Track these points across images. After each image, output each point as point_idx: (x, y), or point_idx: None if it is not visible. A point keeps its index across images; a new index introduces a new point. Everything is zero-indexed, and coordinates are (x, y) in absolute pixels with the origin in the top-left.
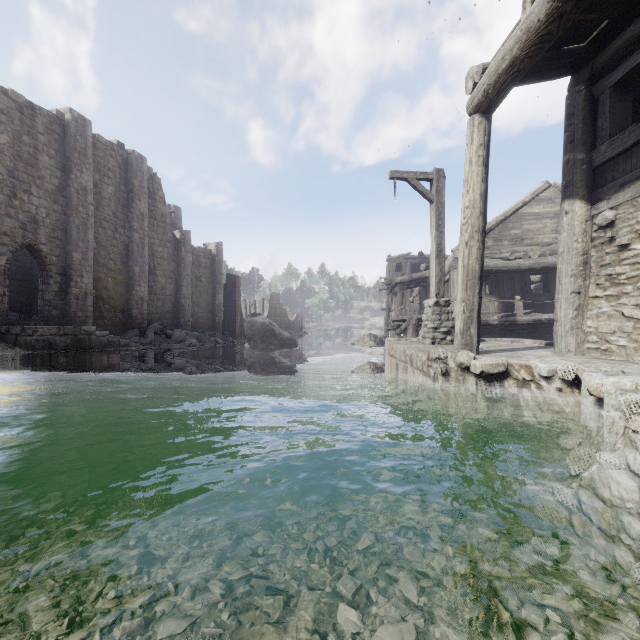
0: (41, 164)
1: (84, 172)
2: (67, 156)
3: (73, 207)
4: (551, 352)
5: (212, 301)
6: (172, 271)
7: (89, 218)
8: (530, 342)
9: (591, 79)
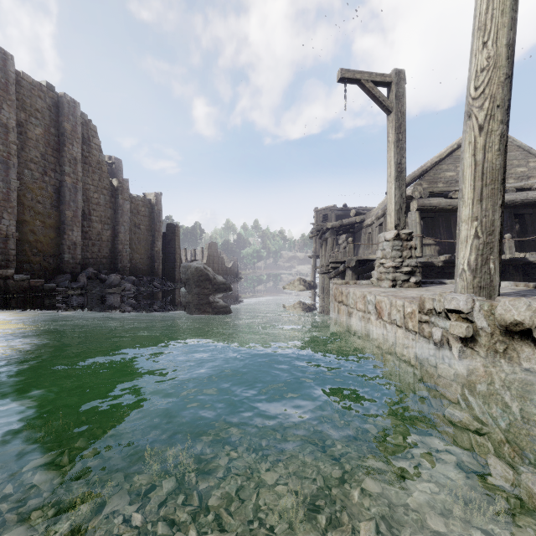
0: None
1: (5, 108)
2: None
3: None
4: None
5: (151, 248)
6: (109, 217)
7: (11, 157)
8: (508, 284)
9: None
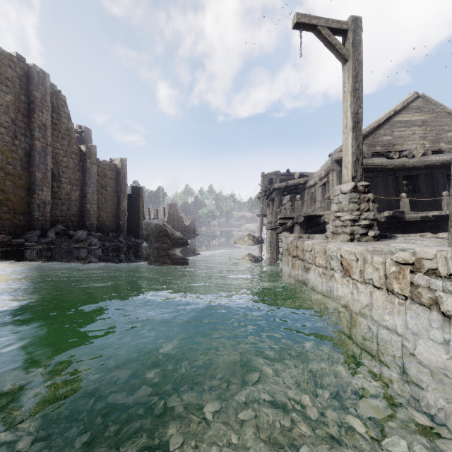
0: None
1: None
2: None
3: None
4: None
5: (117, 207)
6: (77, 179)
7: None
8: None
9: None
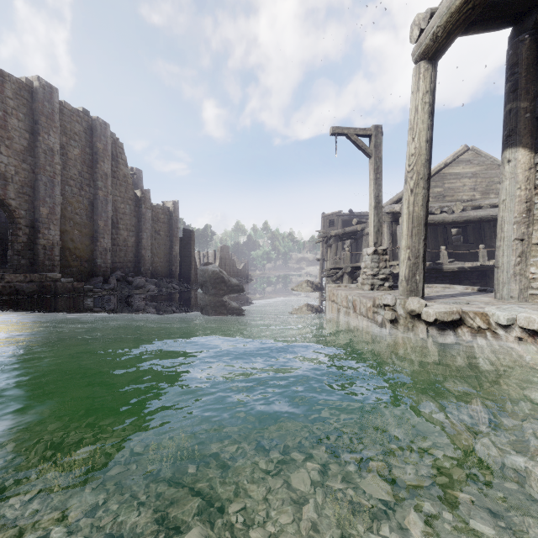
0: (10, 126)
1: (51, 135)
2: (35, 120)
3: (41, 166)
4: (491, 298)
5: (169, 252)
6: (133, 225)
7: (56, 176)
8: (462, 288)
9: (535, 28)
